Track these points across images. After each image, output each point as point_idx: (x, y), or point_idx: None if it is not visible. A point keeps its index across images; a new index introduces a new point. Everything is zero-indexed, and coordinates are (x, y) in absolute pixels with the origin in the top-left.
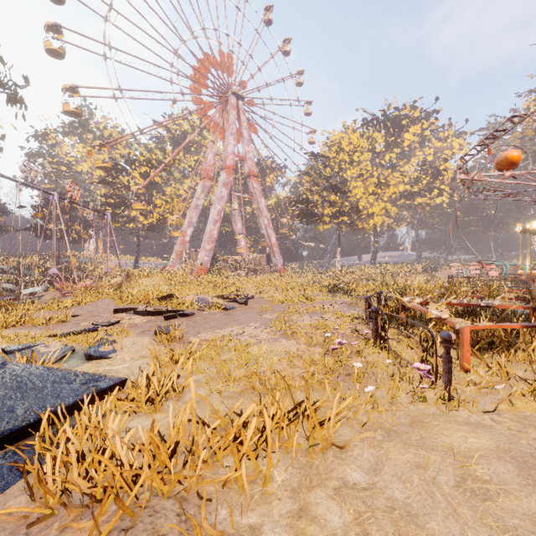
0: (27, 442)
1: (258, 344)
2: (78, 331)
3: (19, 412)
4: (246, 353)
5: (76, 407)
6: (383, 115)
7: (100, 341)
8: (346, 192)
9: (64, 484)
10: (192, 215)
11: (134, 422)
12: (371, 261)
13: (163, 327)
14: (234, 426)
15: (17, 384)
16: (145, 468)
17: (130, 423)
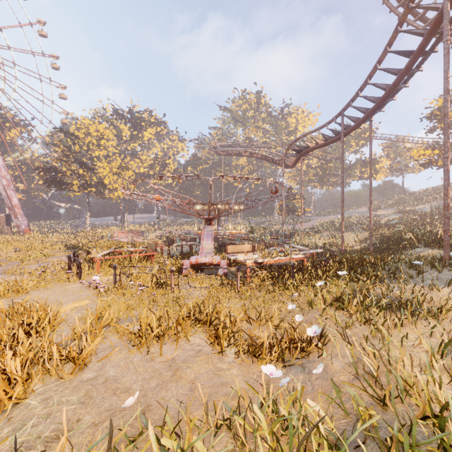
0: None
1: None
2: None
3: None
4: None
5: None
6: (128, 113)
7: None
8: (93, 169)
9: None
10: None
11: None
12: (120, 223)
13: None
14: None
15: None
16: None
17: None
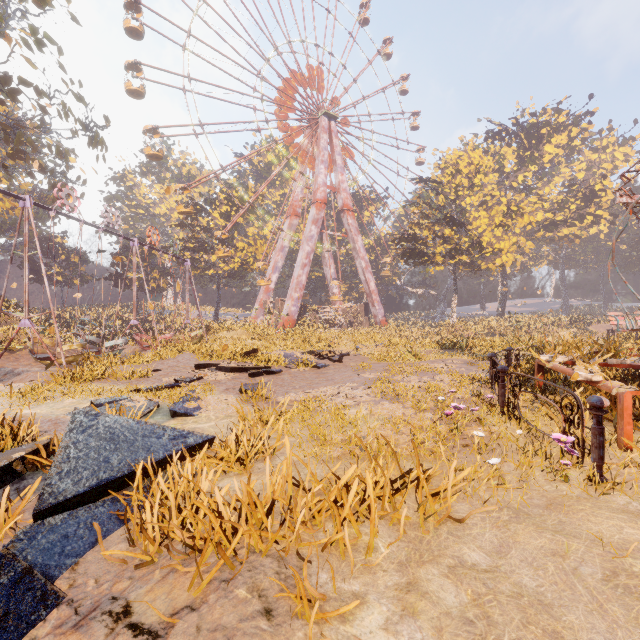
0: (124, 492)
1: (356, 407)
2: (161, 386)
3: (114, 463)
4: (343, 416)
5: (166, 463)
6: (514, 124)
7: (185, 397)
8: (464, 224)
9: (167, 530)
10: (277, 259)
11: (224, 482)
12: (498, 311)
13: (249, 384)
14: (334, 489)
15: (110, 436)
16: (242, 523)
17: (219, 483)
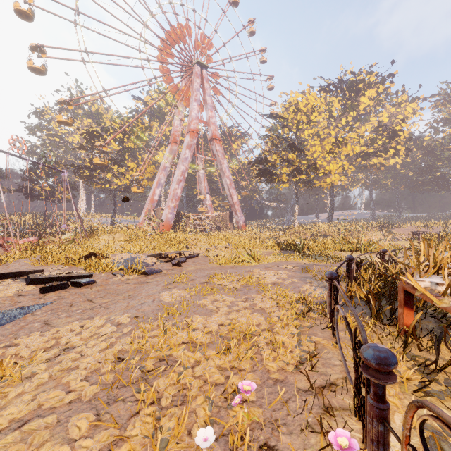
0: None
1: None
2: None
3: None
4: None
5: None
6: (339, 80)
7: None
8: (303, 150)
9: None
10: (160, 176)
11: None
12: (328, 219)
13: None
14: None
15: None
16: None
17: None
